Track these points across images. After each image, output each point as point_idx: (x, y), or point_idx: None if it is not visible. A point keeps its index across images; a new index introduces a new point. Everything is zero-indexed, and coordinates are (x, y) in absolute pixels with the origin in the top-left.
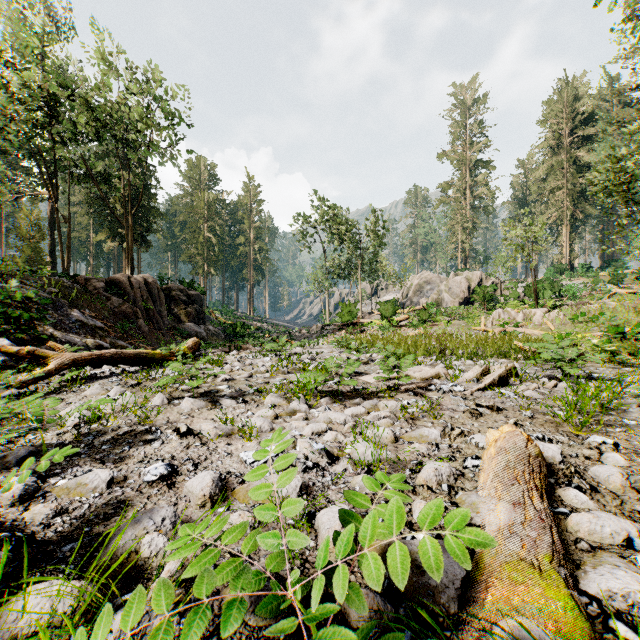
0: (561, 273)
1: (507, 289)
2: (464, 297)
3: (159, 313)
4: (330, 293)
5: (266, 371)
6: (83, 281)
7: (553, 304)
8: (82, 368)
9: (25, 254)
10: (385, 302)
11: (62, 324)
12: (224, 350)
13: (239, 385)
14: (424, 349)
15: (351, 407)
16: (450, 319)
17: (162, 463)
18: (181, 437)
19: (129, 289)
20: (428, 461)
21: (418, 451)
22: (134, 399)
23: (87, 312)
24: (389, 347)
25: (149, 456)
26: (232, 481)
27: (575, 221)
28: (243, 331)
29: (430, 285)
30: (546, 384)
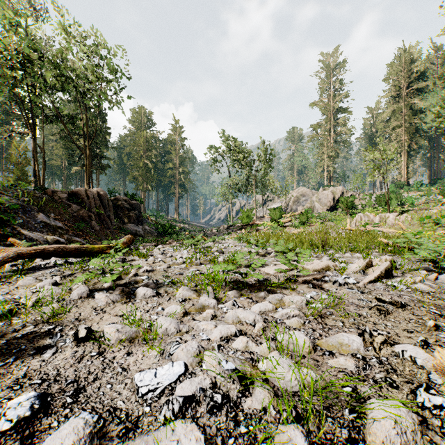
0: (401, 188)
1: (364, 199)
2: (330, 205)
3: (108, 217)
4: (233, 203)
5: (182, 263)
6: (51, 193)
7: (401, 210)
8: (31, 260)
9: (15, 175)
10: (274, 208)
11: (29, 224)
12: (153, 244)
13: (157, 276)
14: (308, 244)
15: (258, 303)
16: (322, 221)
17: (32, 394)
18: (78, 344)
19: (86, 199)
20: (363, 388)
21: (345, 369)
22: (57, 291)
23: (52, 215)
24: (281, 242)
25: (29, 375)
26: (112, 432)
27: (410, 150)
28: (170, 230)
29: (305, 197)
30: (425, 276)
